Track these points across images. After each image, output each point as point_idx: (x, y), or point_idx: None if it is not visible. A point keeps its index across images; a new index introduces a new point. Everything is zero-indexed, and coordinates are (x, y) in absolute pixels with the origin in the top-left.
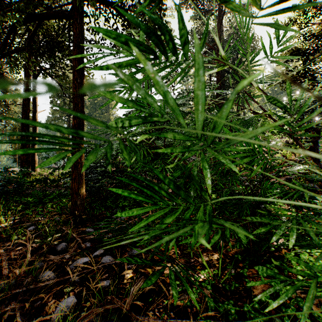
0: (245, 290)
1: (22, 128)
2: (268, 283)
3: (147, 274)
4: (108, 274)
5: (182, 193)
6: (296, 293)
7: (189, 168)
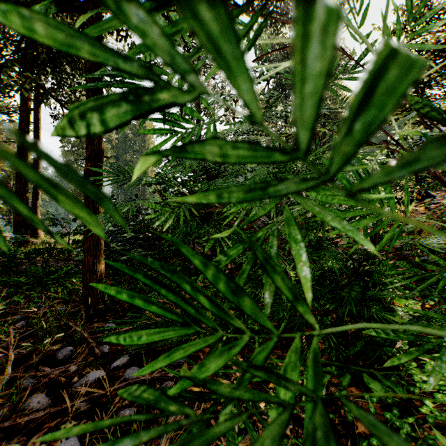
0: (343, 422)
1: (18, 176)
2: (379, 412)
3: None
4: None
5: (247, 304)
6: (422, 428)
7: (262, 239)
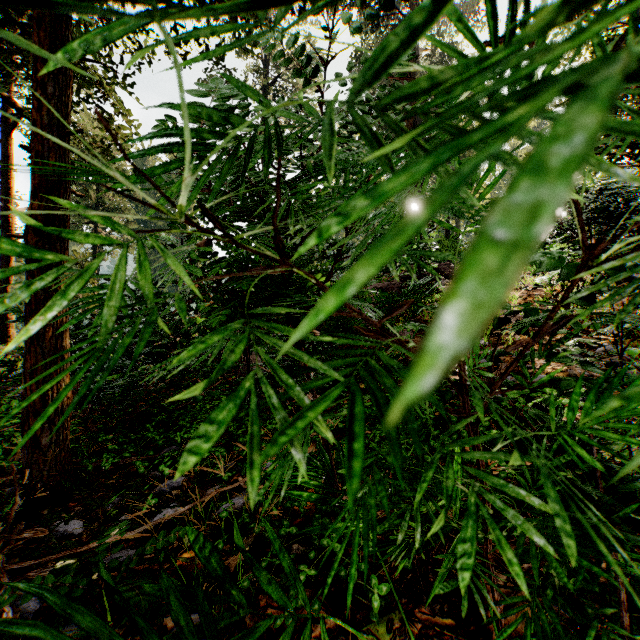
0: None
1: None
2: None
3: None
4: None
5: None
6: None
7: None
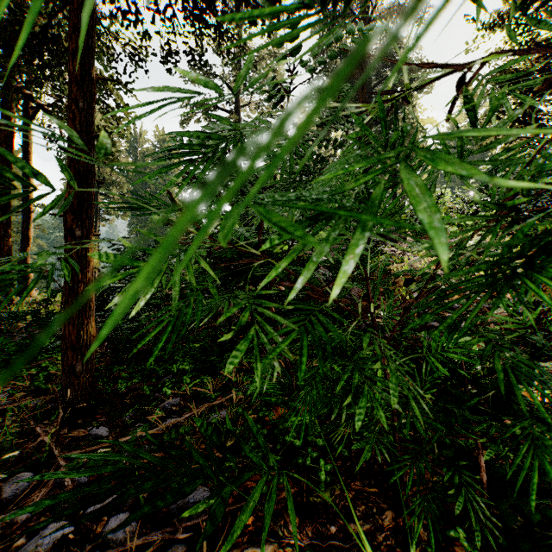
0: None
1: None
2: None
3: None
4: None
5: None
6: None
7: None
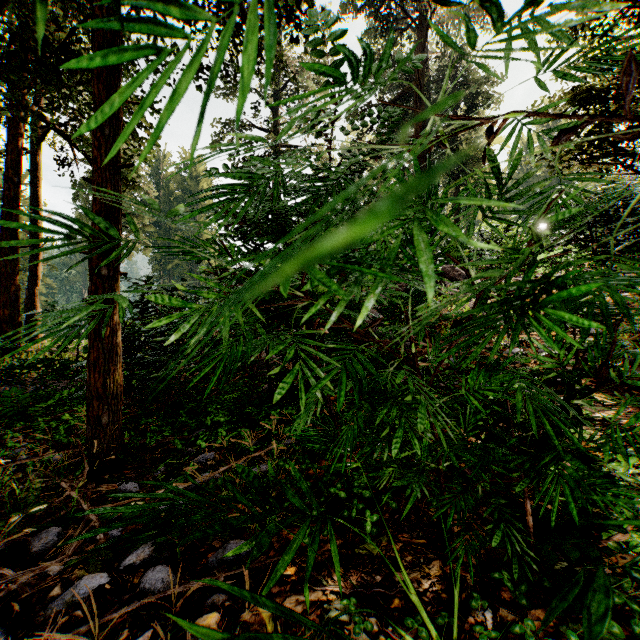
0: None
1: (3, 249)
2: None
3: (259, 627)
4: (154, 630)
5: None
6: None
7: None
